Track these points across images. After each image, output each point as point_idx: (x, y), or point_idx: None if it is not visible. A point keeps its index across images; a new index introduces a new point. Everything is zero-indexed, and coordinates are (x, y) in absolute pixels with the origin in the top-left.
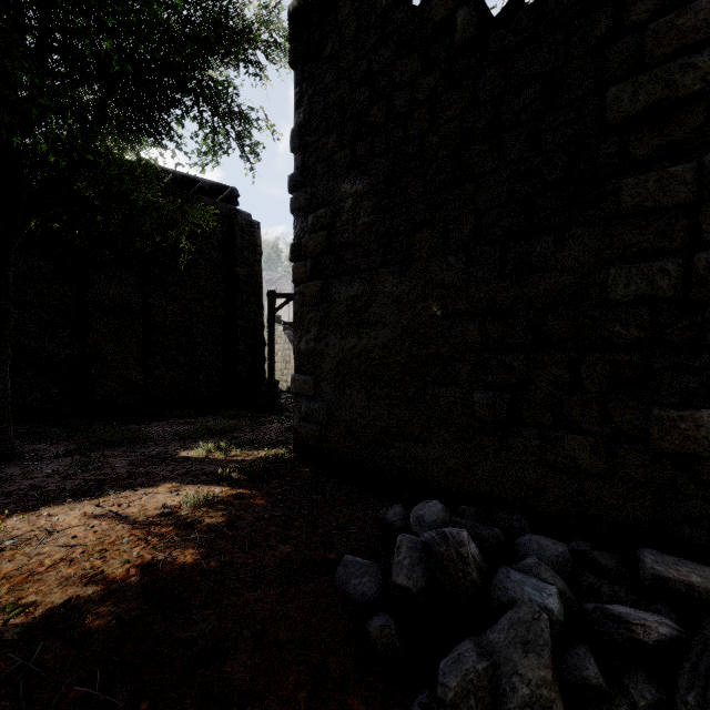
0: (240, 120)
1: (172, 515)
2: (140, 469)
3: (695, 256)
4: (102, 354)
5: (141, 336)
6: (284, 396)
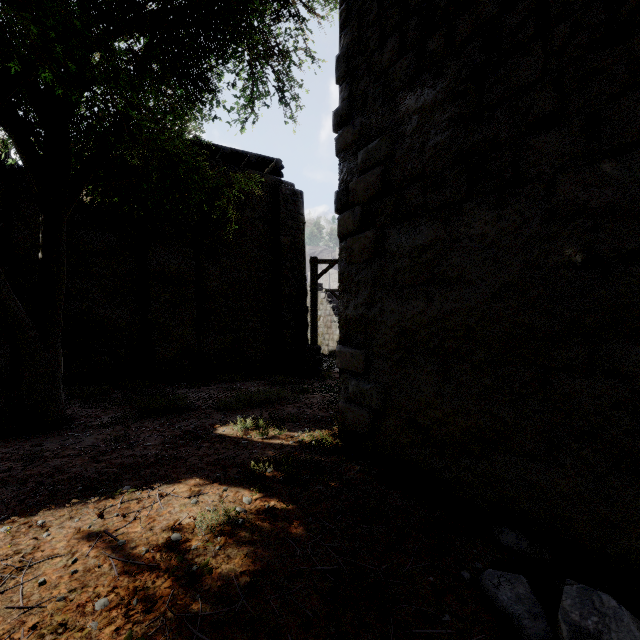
0: (278, 55)
1: (179, 546)
2: (170, 451)
3: None
4: (161, 320)
5: (194, 304)
6: (326, 360)
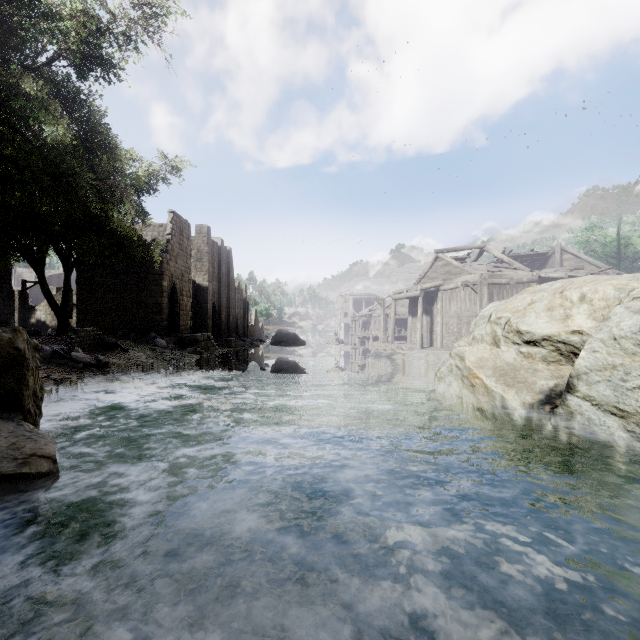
0: None
1: None
2: None
3: (157, 298)
4: None
5: None
6: None
